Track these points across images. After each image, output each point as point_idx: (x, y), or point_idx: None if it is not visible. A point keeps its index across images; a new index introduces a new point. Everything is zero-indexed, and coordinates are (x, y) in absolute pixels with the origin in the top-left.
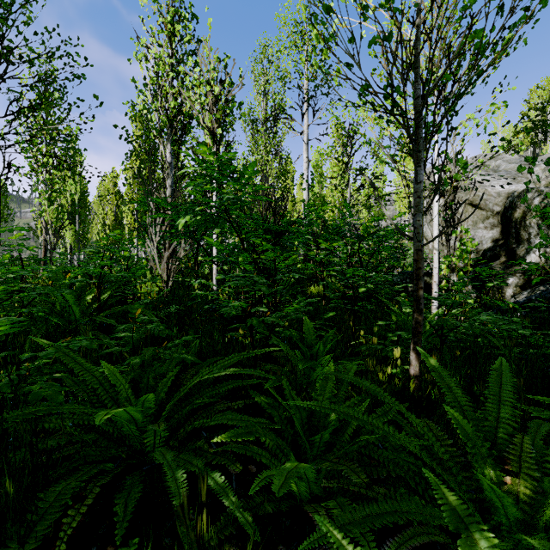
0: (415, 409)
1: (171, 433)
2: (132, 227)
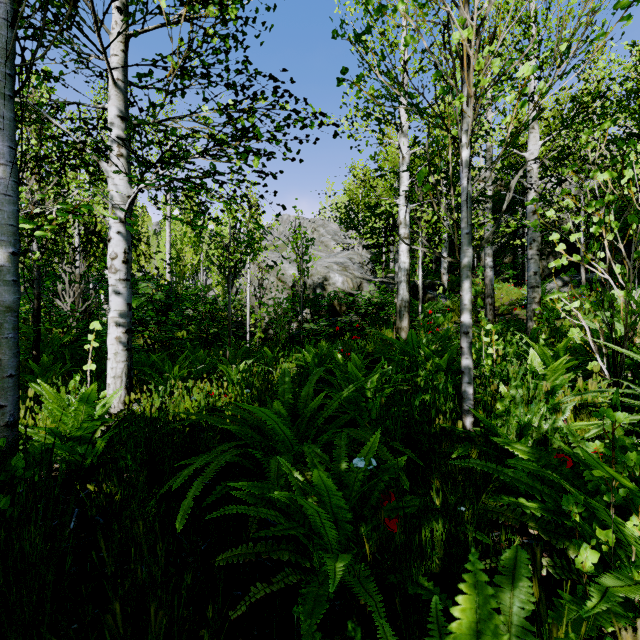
0: None
1: None
2: None
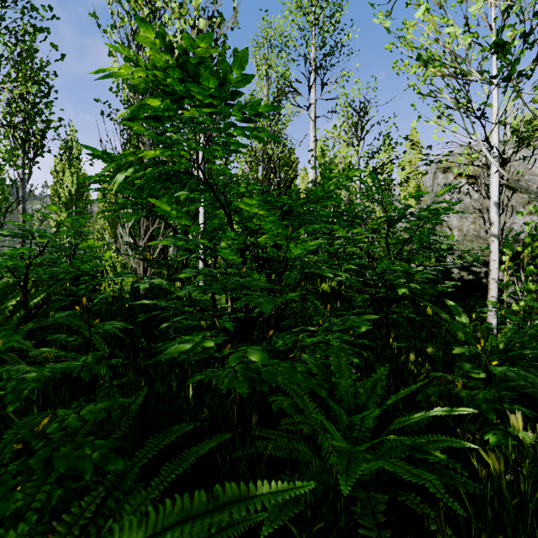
0: None
1: None
2: None
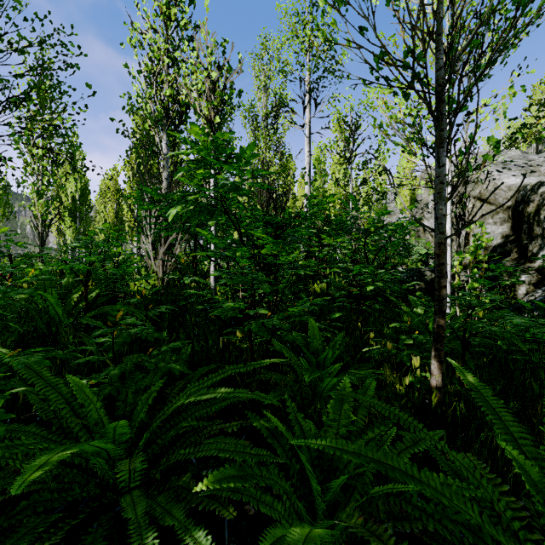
0: (438, 426)
1: (154, 458)
2: (132, 224)
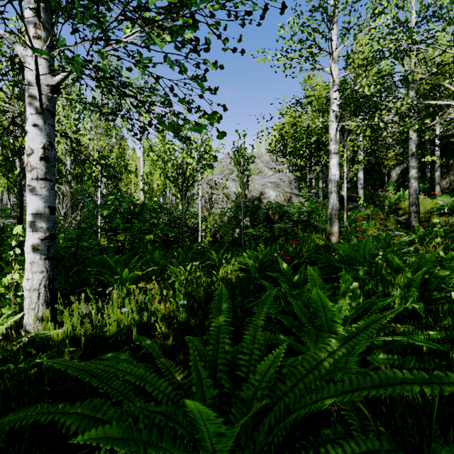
0: None
1: None
2: None
